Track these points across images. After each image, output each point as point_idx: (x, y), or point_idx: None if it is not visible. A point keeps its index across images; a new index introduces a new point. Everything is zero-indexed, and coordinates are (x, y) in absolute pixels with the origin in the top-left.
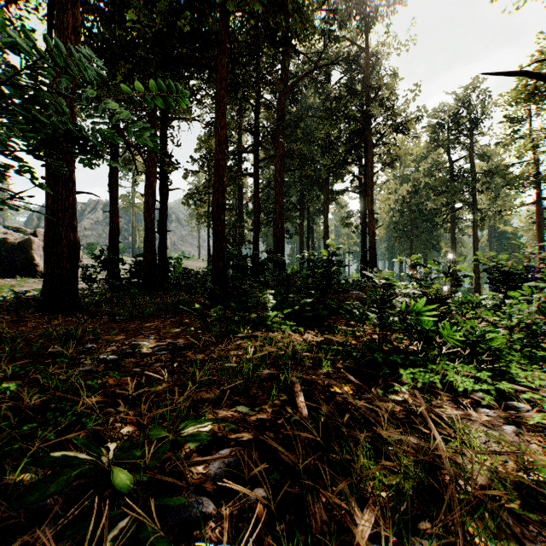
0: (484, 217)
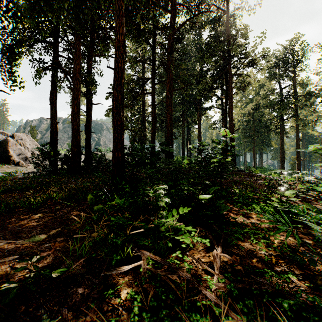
0: (304, 124)
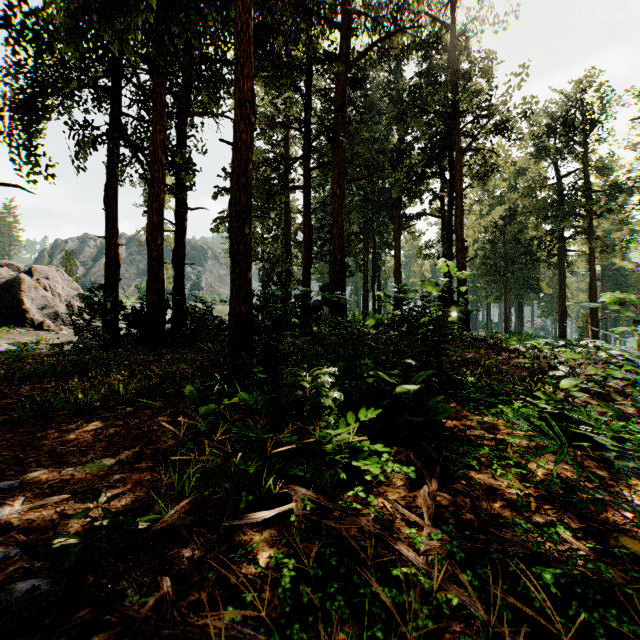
0: (604, 248)
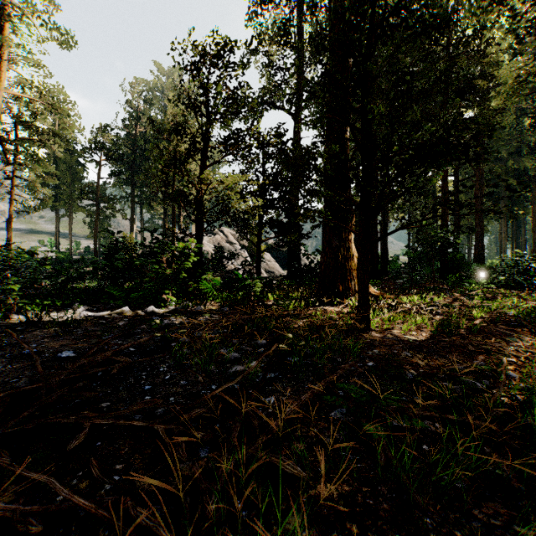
0: None
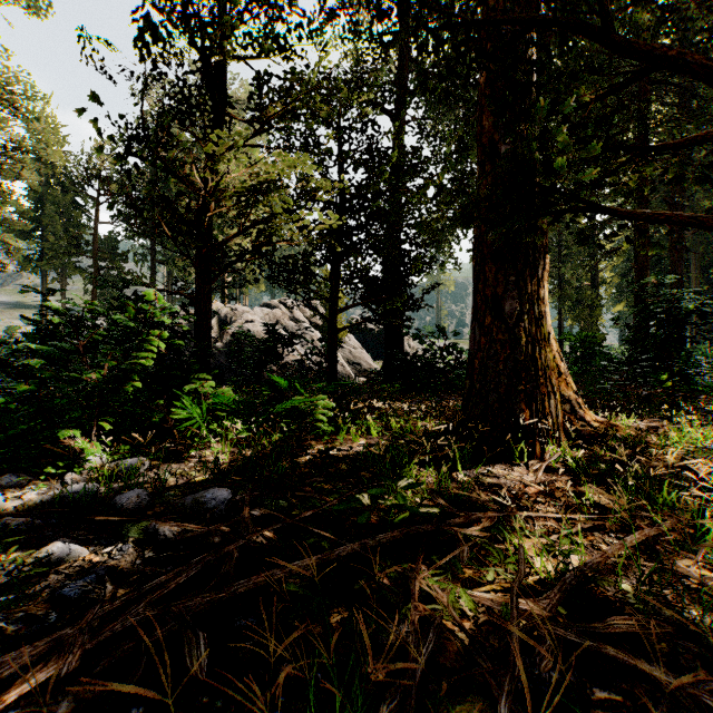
0: None
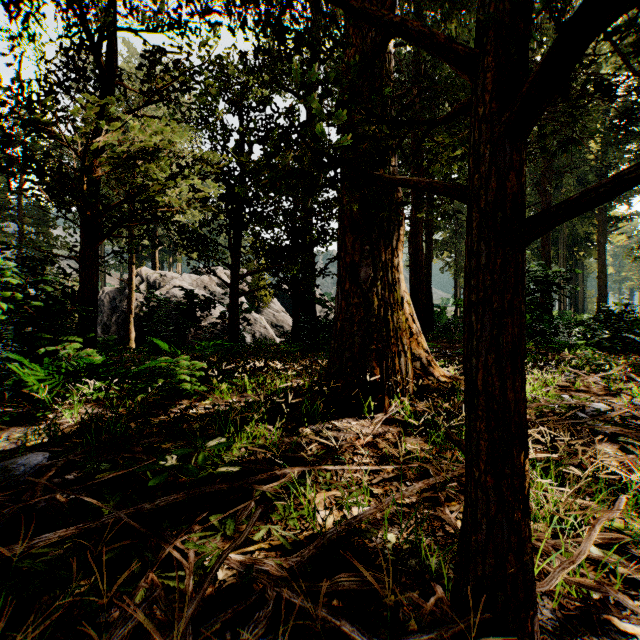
0: None
